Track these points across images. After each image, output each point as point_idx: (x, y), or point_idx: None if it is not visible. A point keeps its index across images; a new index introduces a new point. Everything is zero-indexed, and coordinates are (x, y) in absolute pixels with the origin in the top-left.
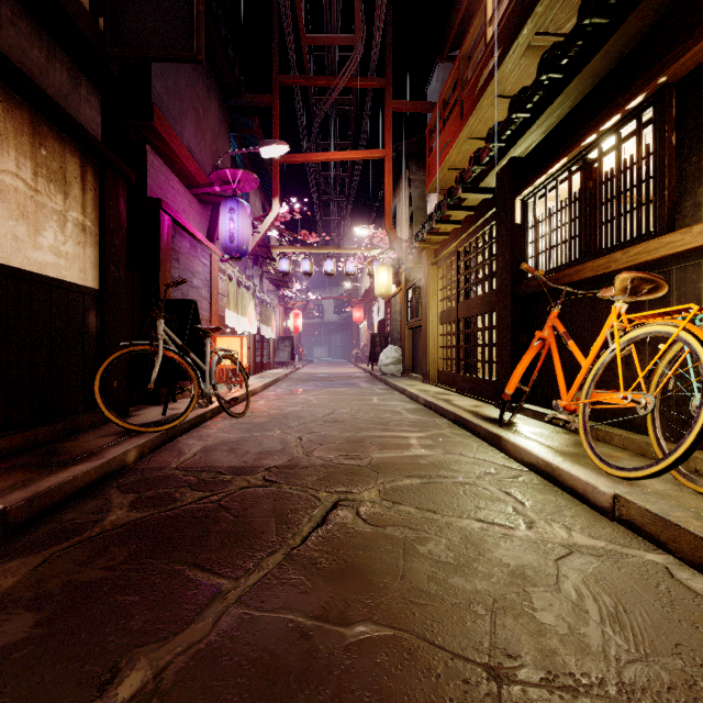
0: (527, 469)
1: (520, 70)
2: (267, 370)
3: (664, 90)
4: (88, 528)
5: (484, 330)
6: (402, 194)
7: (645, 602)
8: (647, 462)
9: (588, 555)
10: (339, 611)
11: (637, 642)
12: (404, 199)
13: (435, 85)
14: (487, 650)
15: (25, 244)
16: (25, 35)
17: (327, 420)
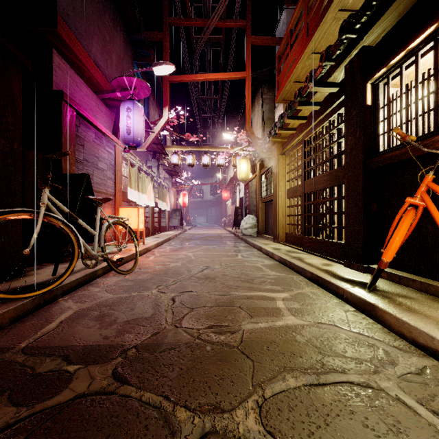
0: (425, 354)
1: None
2: (163, 232)
3: None
4: None
5: (330, 201)
6: (256, 110)
7: None
8: None
9: None
10: None
11: None
12: (258, 112)
13: (281, 26)
14: None
15: None
16: None
17: (201, 276)
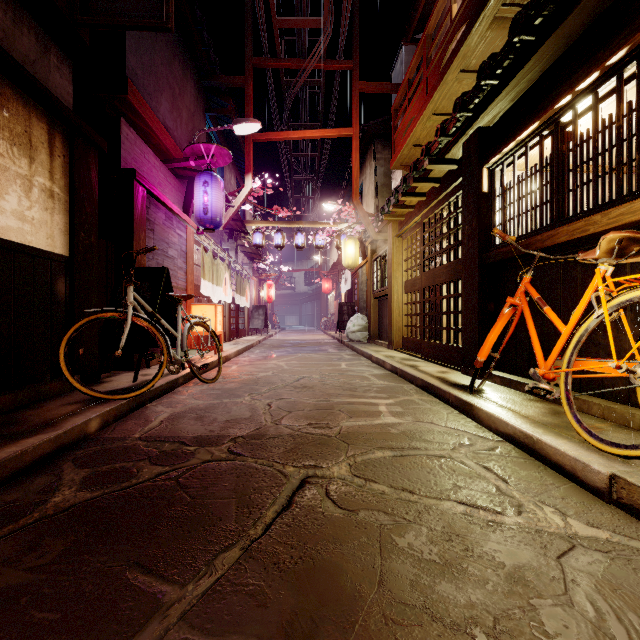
0: (503, 440)
1: (485, 44)
2: (242, 337)
3: None
4: (27, 513)
5: (450, 297)
6: (368, 172)
7: None
8: (634, 435)
9: (593, 550)
10: (305, 636)
11: None
12: (370, 176)
13: (399, 67)
14: None
15: None
16: None
17: (297, 385)
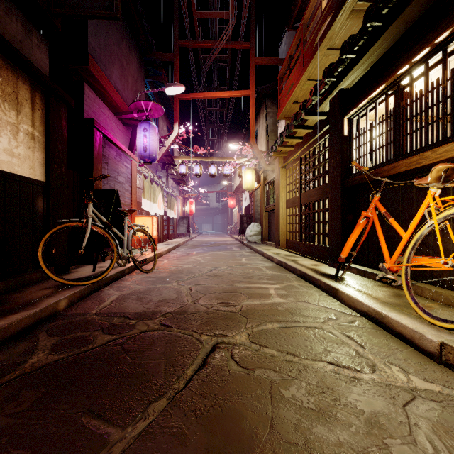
0: (360, 315)
1: (345, 29)
2: (171, 239)
3: None
4: (10, 371)
5: (320, 211)
6: (261, 122)
7: None
8: None
9: (429, 400)
10: None
11: None
12: (263, 125)
13: (284, 47)
14: None
15: None
16: None
17: (210, 274)
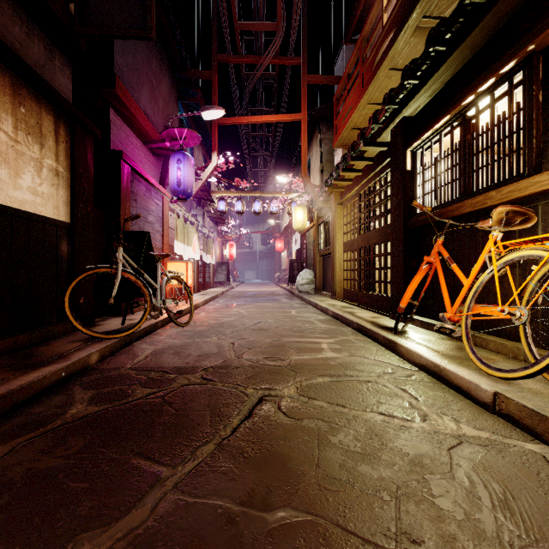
0: (418, 369)
1: (409, 48)
2: (208, 289)
3: (532, 56)
4: (52, 421)
5: (381, 256)
6: (314, 150)
7: (529, 489)
8: (519, 364)
9: (475, 445)
10: (263, 497)
11: (527, 527)
12: (316, 153)
13: (341, 62)
14: (393, 536)
15: (7, 185)
16: (8, 15)
17: (255, 328)
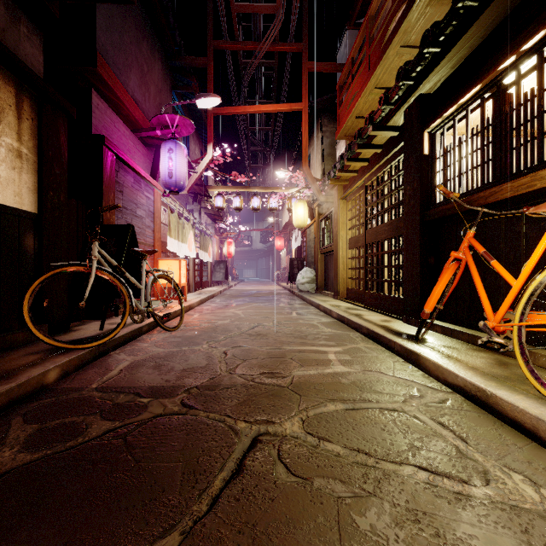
0: (452, 391)
1: (424, 20)
2: (205, 288)
3: None
4: None
5: (391, 252)
6: (315, 144)
7: None
8: None
9: None
10: None
11: None
12: (317, 147)
13: (344, 50)
14: None
15: None
16: None
17: (252, 333)
